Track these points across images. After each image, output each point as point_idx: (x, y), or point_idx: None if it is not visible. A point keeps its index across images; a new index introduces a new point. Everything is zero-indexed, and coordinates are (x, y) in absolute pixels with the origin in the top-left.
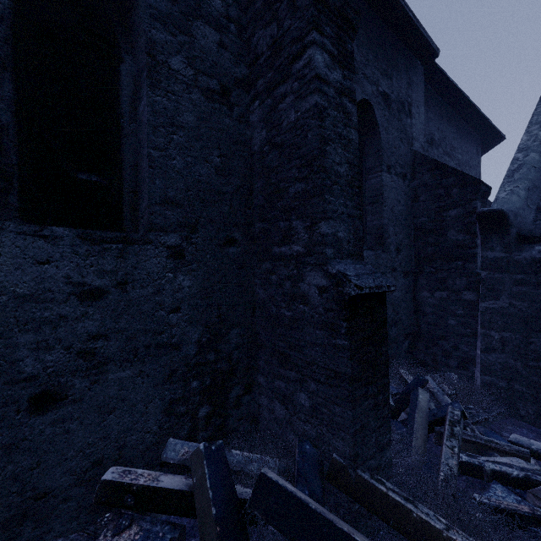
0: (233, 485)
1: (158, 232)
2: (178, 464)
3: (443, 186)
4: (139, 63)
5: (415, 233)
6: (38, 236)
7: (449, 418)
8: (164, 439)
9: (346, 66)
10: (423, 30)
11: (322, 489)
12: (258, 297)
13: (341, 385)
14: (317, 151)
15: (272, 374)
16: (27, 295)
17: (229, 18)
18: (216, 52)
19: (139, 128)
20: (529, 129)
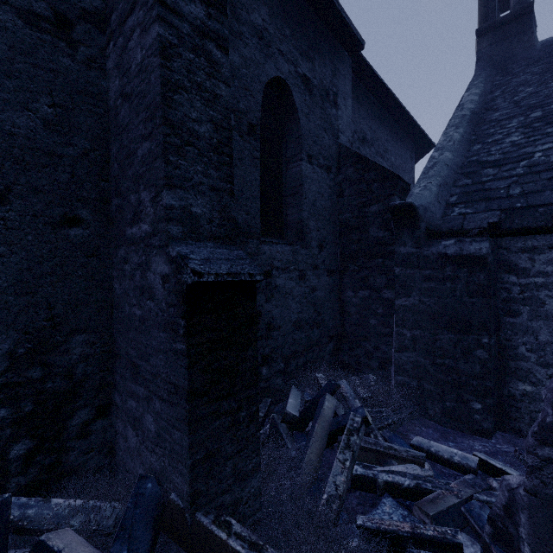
0: None
1: None
2: None
3: (365, 180)
4: None
5: (340, 230)
6: None
7: (348, 427)
8: None
9: (212, 3)
10: (346, 15)
11: (150, 545)
12: (115, 294)
13: (180, 403)
14: (159, 98)
15: (126, 391)
16: None
17: None
18: None
19: None
20: (446, 131)
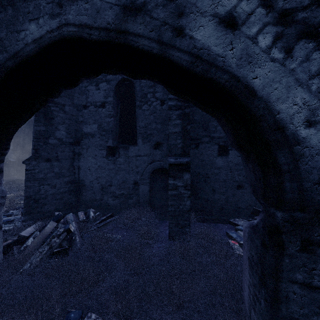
0: None
1: None
2: None
3: None
4: None
5: None
6: None
7: None
8: None
9: None
10: None
11: None
12: None
13: None
14: None
15: None
16: (236, 163)
17: None
18: None
19: None
20: None
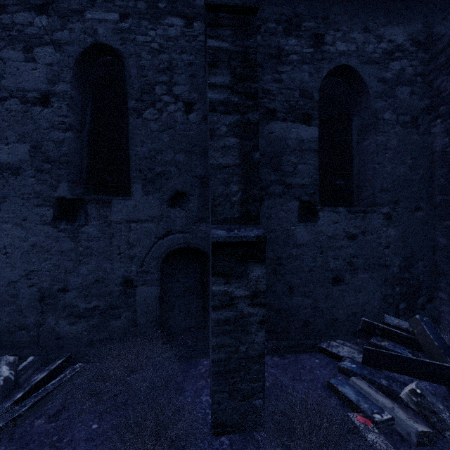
0: (443, 338)
1: (378, 206)
2: (394, 327)
3: None
4: (363, 120)
5: None
6: (334, 212)
7: None
8: (382, 314)
9: None
10: None
11: None
12: (438, 243)
13: None
14: None
15: None
16: (331, 236)
17: (416, 74)
18: (409, 99)
19: (362, 153)
20: None
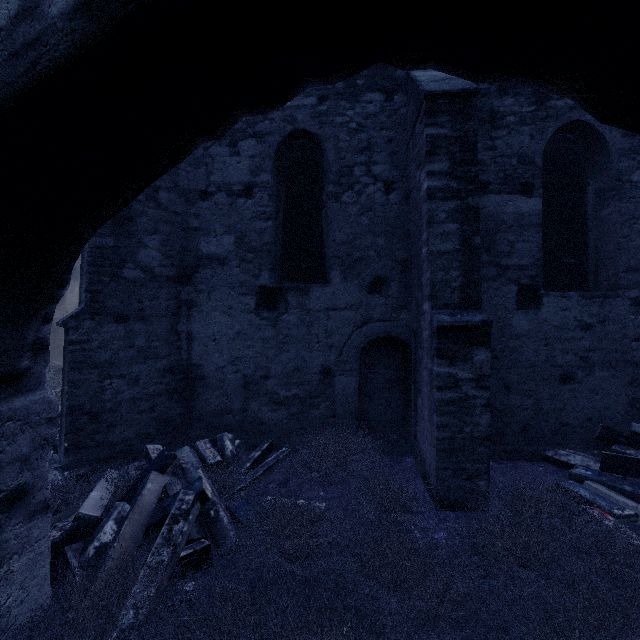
0: None
1: (623, 290)
2: None
3: None
4: (602, 184)
5: None
6: (562, 297)
7: None
8: (628, 422)
9: None
10: None
11: None
12: None
13: None
14: None
15: None
16: (558, 326)
17: None
18: None
19: (600, 224)
20: None
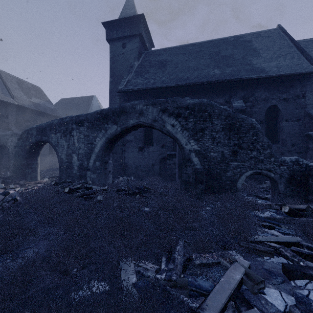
0: None
1: None
2: None
3: (311, 122)
4: None
5: (305, 138)
6: None
7: None
8: None
9: None
10: (302, 72)
11: None
12: None
13: None
14: None
15: None
16: None
17: None
18: None
19: None
20: None
